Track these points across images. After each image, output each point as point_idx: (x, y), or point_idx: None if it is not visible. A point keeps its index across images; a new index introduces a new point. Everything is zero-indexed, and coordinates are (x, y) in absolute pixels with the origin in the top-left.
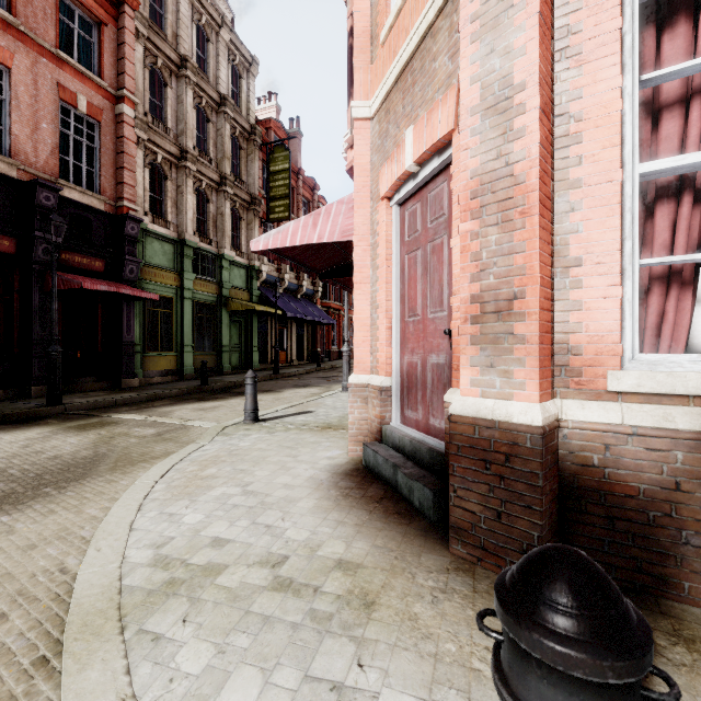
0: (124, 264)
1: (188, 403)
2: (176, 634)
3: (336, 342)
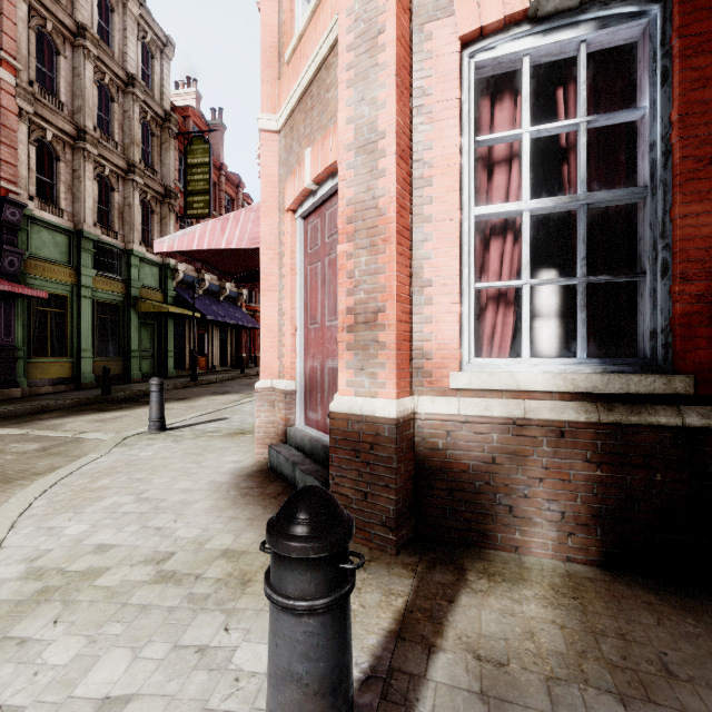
0: (1, 255)
1: (85, 414)
2: (46, 635)
3: None
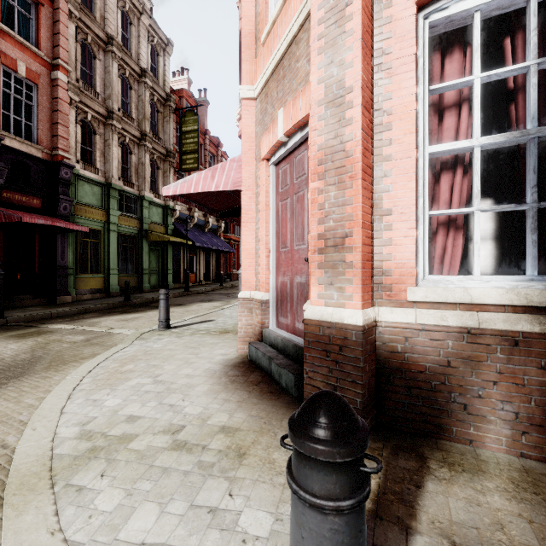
0: (58, 202)
1: (113, 315)
2: (96, 485)
3: (236, 266)
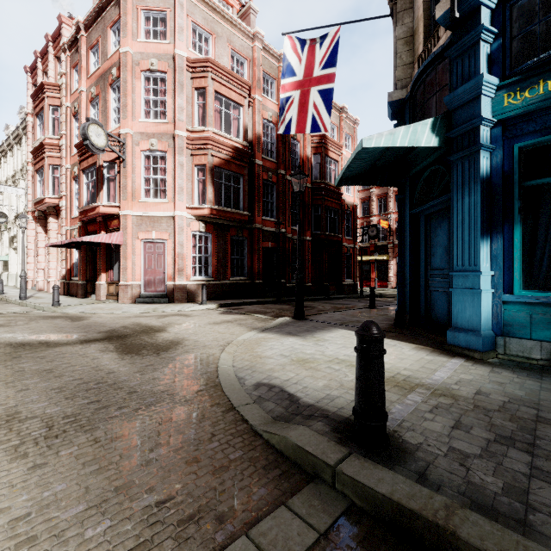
0: None
1: None
2: (165, 309)
3: None
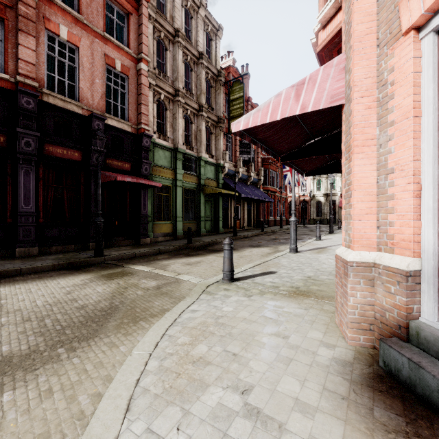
0: (141, 165)
1: (180, 258)
2: None
3: (272, 214)
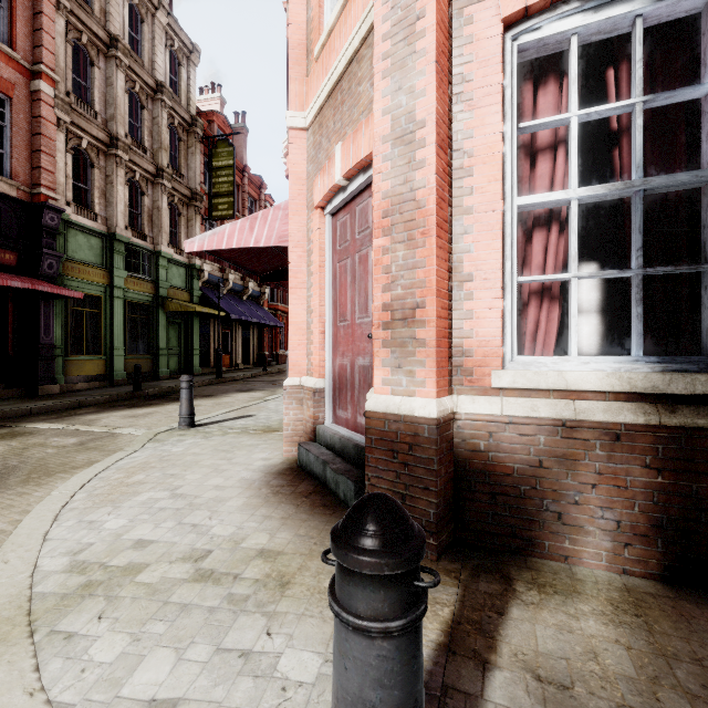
0: (41, 258)
1: (118, 410)
2: (91, 630)
3: (285, 345)
